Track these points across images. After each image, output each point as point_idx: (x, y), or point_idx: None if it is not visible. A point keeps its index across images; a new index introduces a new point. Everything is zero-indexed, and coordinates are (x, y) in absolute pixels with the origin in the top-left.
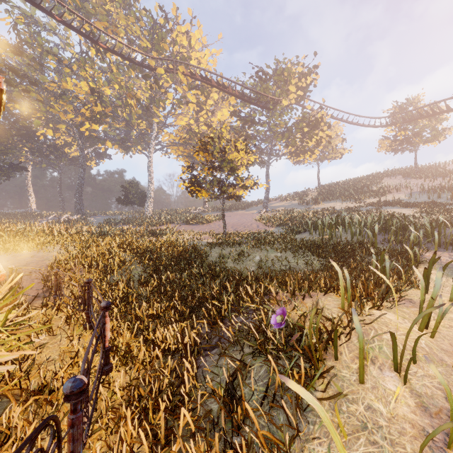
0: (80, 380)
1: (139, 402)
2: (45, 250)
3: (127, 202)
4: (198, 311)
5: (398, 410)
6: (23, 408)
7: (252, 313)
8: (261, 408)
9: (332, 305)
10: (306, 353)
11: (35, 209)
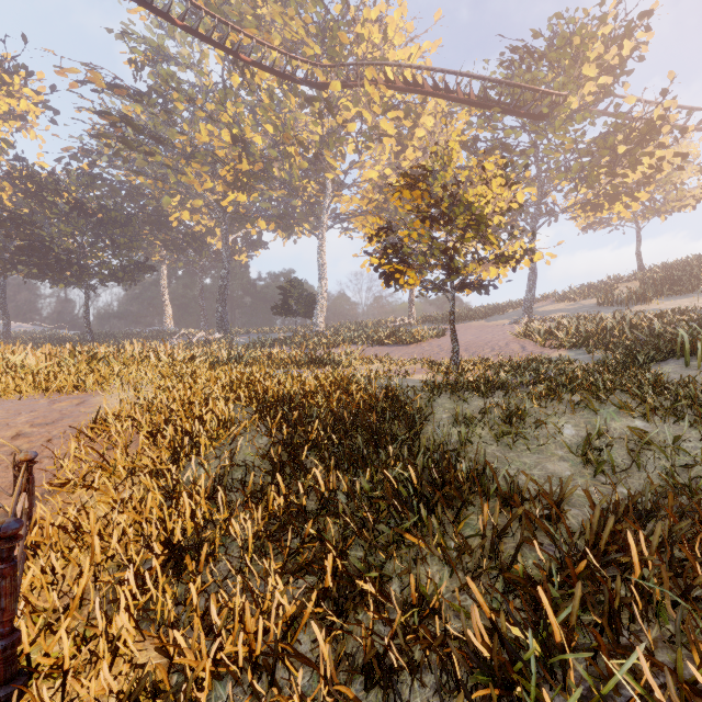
0: None
1: None
2: (108, 390)
3: (287, 311)
4: None
5: None
6: None
7: None
8: None
9: None
10: None
11: (171, 326)
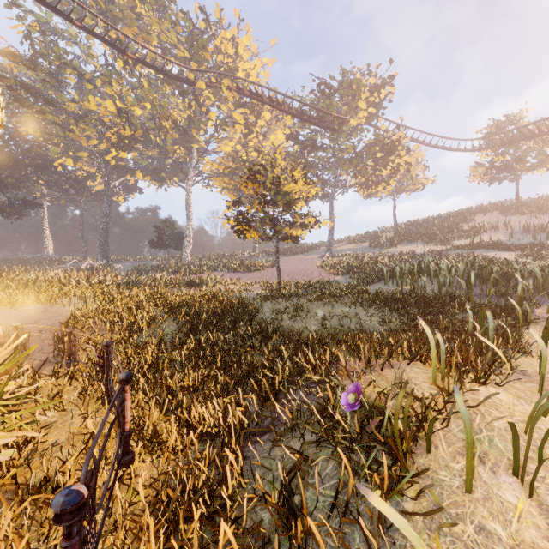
0: (76, 492)
1: (167, 505)
2: (60, 303)
3: (161, 245)
4: (245, 382)
5: (523, 534)
6: (16, 511)
7: (314, 388)
8: (329, 521)
9: (420, 378)
10: (390, 447)
11: (52, 253)
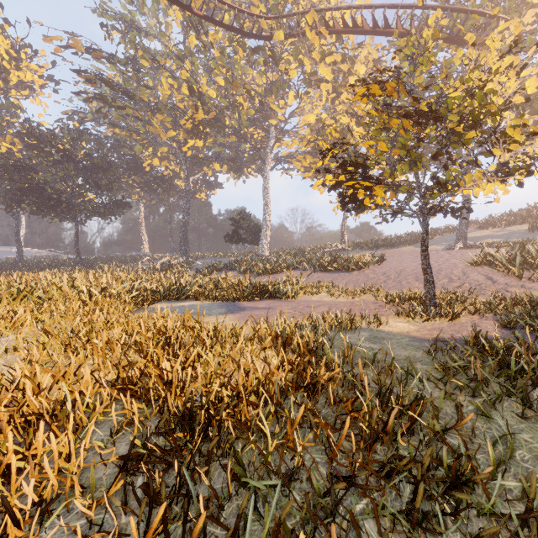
0: None
1: None
2: None
3: (237, 239)
4: None
5: None
6: None
7: None
8: None
9: None
10: None
11: (147, 251)
